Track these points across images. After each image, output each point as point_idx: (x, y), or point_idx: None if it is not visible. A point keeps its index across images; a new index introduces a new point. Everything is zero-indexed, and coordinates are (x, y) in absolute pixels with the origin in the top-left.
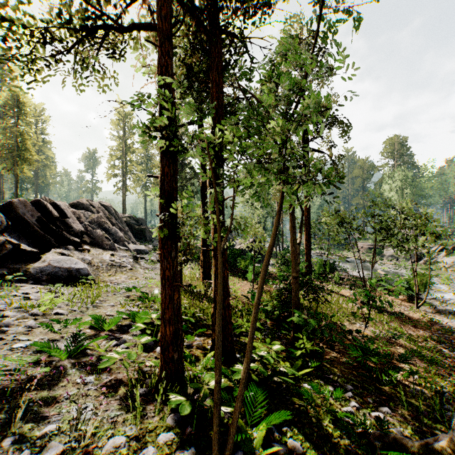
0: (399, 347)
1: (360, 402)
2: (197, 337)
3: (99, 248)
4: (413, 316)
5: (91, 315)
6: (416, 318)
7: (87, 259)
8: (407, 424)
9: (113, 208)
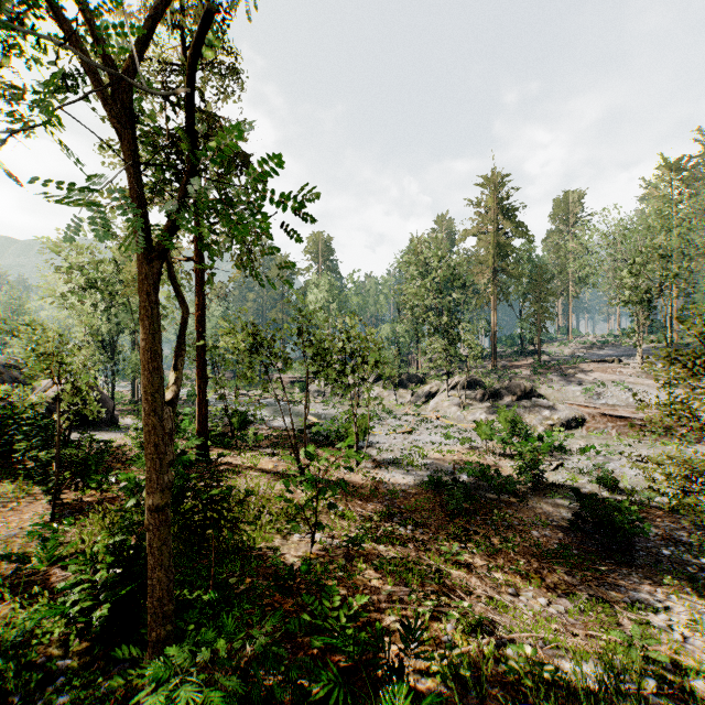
0: (365, 563)
1: None
2: None
3: None
4: (356, 480)
5: None
6: (359, 482)
7: None
8: None
9: None
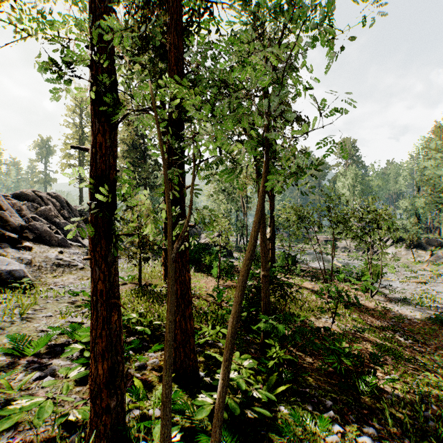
0: (365, 341)
1: (343, 423)
2: (154, 352)
3: (44, 245)
4: (369, 305)
5: (10, 335)
6: (371, 307)
7: (25, 258)
8: None
9: (66, 200)
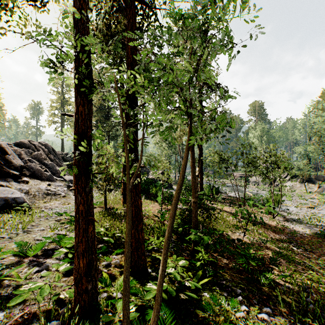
0: (267, 249)
1: (248, 305)
2: (116, 255)
3: (37, 179)
4: (271, 224)
5: (17, 242)
6: (273, 225)
7: (24, 189)
8: (285, 321)
9: (52, 147)
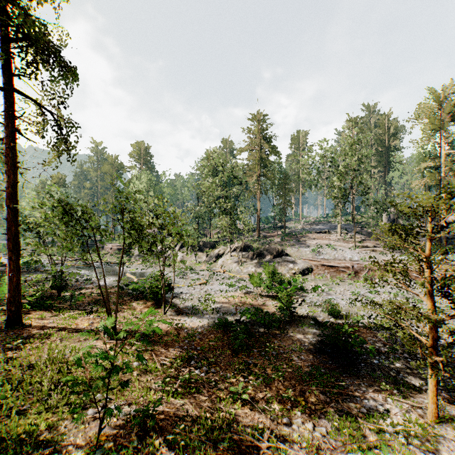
0: (159, 436)
1: None
2: None
3: None
4: (162, 328)
5: None
6: (165, 329)
7: None
8: None
9: None
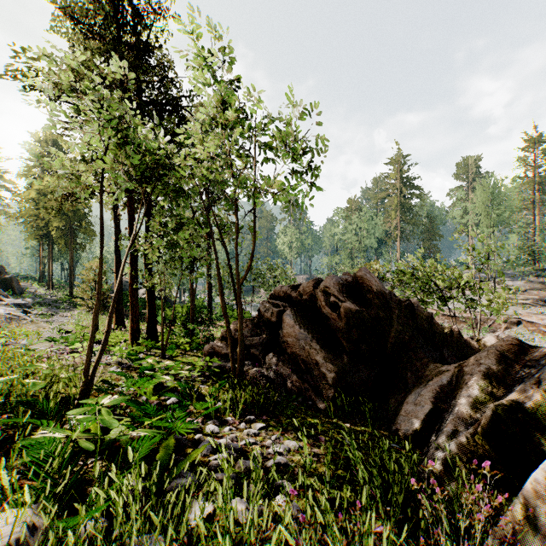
0: None
1: None
2: None
3: None
4: None
5: None
6: None
7: None
8: None
9: None
